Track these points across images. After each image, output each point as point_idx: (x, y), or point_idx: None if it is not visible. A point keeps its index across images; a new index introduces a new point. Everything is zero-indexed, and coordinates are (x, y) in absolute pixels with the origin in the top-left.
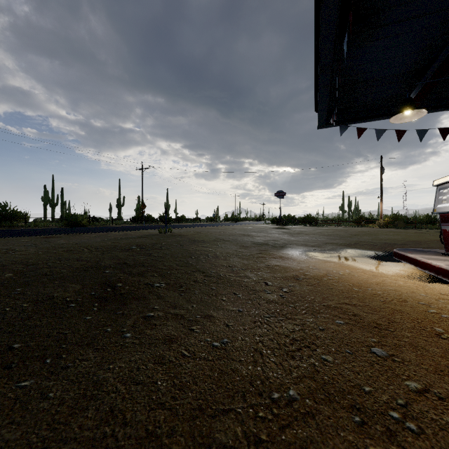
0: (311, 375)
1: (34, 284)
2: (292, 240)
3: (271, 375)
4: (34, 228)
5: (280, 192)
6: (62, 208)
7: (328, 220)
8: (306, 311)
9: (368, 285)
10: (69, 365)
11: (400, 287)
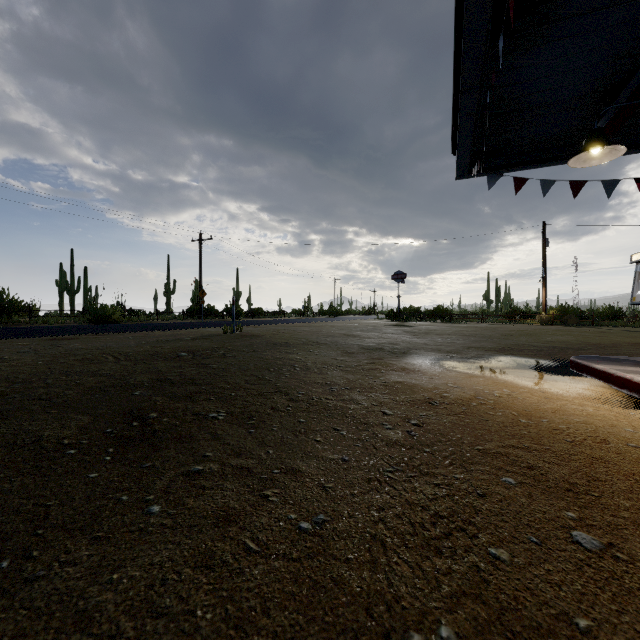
0: (476, 591)
1: (17, 415)
2: (418, 344)
3: (404, 592)
4: (42, 325)
5: (398, 274)
6: (86, 297)
7: (468, 314)
8: (451, 461)
9: (541, 413)
10: (39, 575)
11: (592, 418)
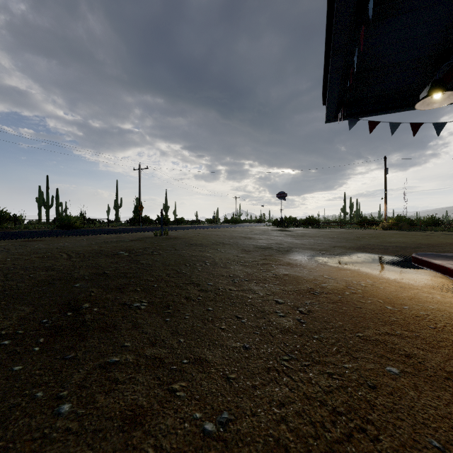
0: None
1: None
2: (297, 244)
3: None
4: (24, 230)
5: (281, 193)
6: (57, 210)
7: (331, 222)
8: (338, 348)
9: (401, 301)
10: None
11: (442, 305)
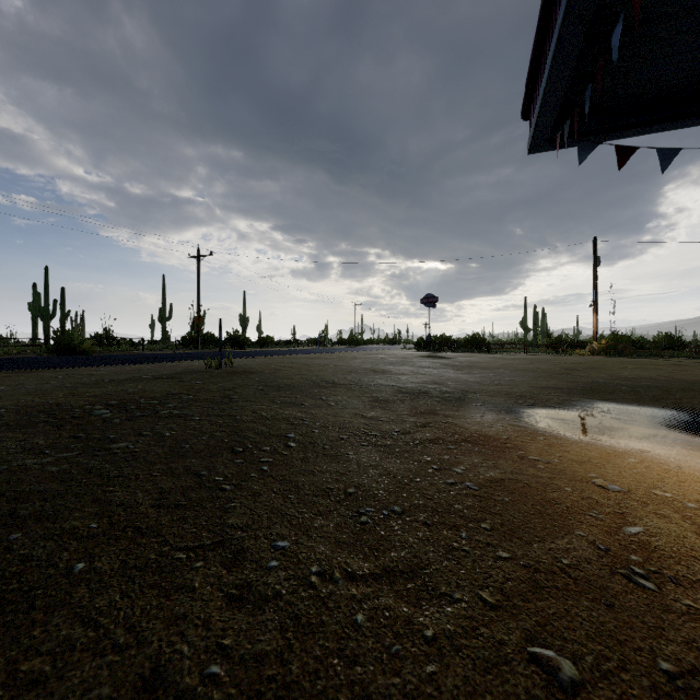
0: None
1: None
2: (471, 382)
3: None
4: None
5: (429, 297)
6: (63, 323)
7: (509, 343)
8: None
9: None
10: None
11: None
